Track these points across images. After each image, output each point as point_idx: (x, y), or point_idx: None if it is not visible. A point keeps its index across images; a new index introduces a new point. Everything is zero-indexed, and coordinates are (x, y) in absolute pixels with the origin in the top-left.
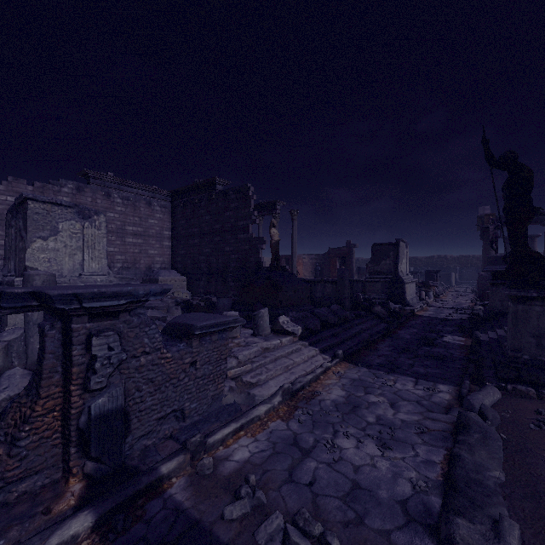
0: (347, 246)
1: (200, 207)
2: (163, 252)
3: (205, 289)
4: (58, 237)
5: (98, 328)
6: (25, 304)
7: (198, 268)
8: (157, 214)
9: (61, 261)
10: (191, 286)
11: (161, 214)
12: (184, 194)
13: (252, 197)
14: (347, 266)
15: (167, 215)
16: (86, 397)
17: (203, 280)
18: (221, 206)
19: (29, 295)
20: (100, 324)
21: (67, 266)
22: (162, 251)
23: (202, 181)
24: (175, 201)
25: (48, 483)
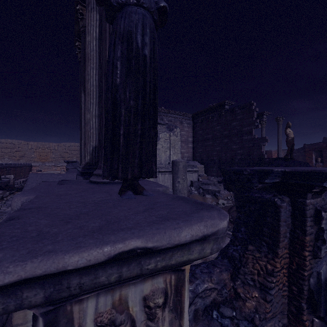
0: (323, 142)
1: (213, 121)
2: (188, 150)
3: (217, 173)
4: (159, 142)
5: (317, 203)
6: (273, 181)
7: (211, 160)
8: (185, 128)
9: (160, 155)
10: (206, 171)
11: (187, 128)
12: (201, 115)
13: (255, 109)
14: (323, 158)
15: (190, 129)
16: (310, 262)
17: (215, 167)
18: (229, 119)
19: (280, 174)
20: (315, 200)
21: (163, 158)
22: (187, 150)
23: (215, 105)
24: (195, 119)
25: (281, 326)
